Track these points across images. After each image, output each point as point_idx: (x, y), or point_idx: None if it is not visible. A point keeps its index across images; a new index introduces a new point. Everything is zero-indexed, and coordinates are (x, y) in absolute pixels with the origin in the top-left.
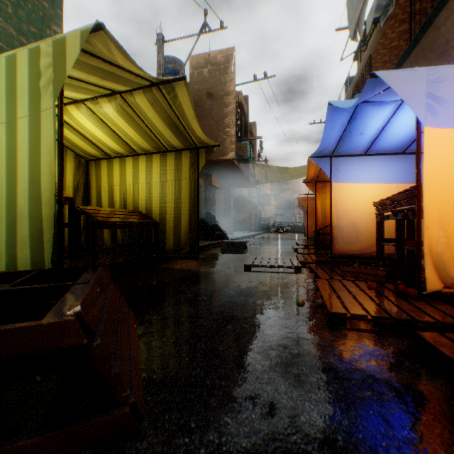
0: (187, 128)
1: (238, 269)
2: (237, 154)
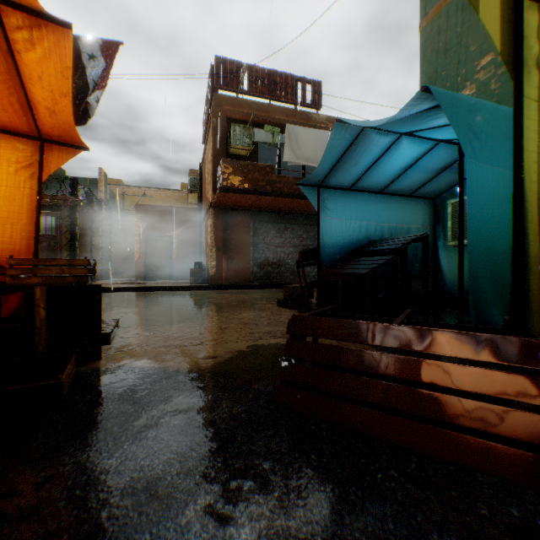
0: None
1: None
2: None
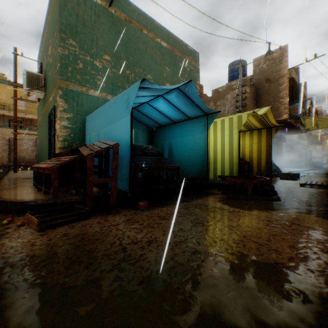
0: (267, 121)
1: (295, 186)
2: (289, 114)
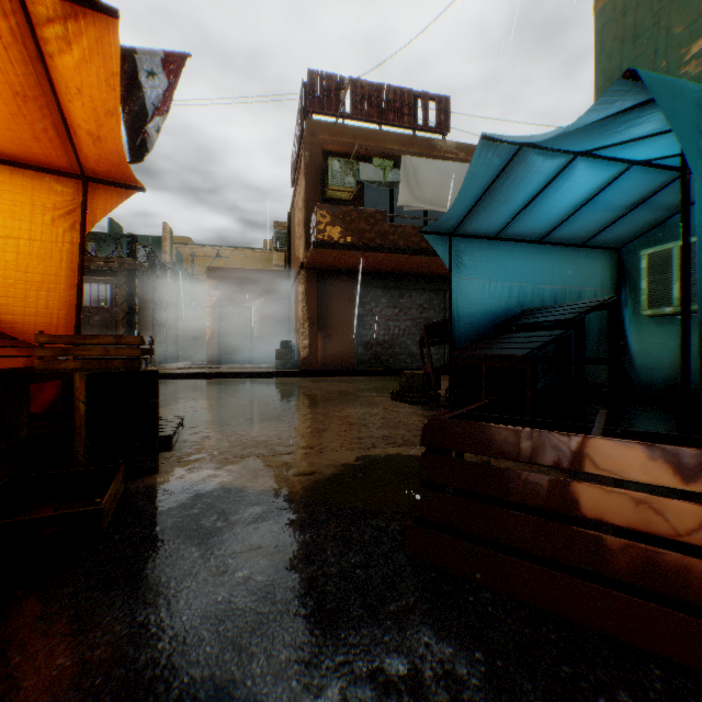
0: None
1: None
2: None
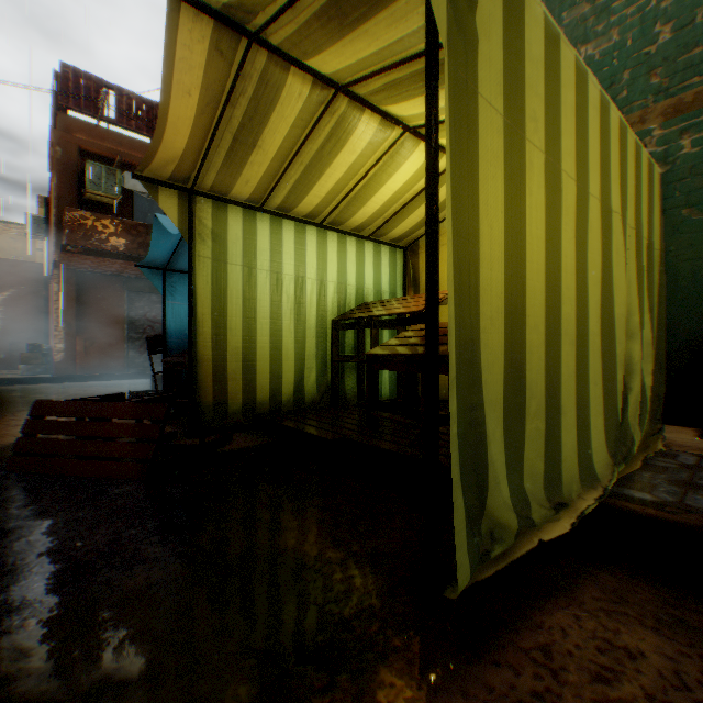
0: None
1: None
2: None
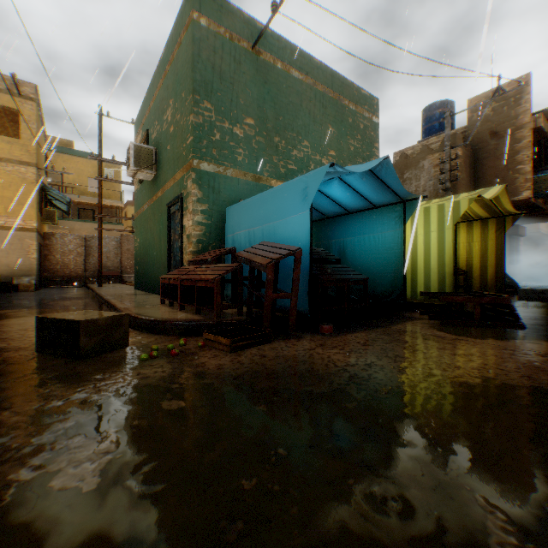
0: (497, 207)
1: (545, 310)
2: (533, 190)
